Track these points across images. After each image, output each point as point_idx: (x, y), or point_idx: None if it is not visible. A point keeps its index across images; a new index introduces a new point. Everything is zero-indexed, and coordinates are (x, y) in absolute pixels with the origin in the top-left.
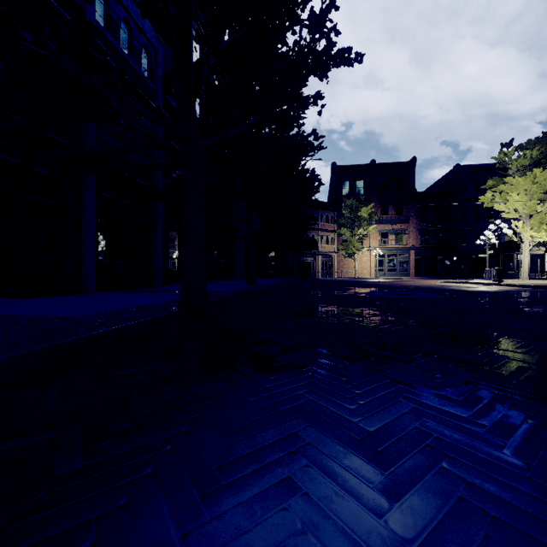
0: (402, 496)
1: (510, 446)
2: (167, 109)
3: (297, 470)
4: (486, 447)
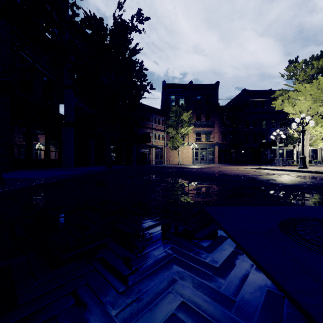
0: None
1: None
2: None
3: None
4: None
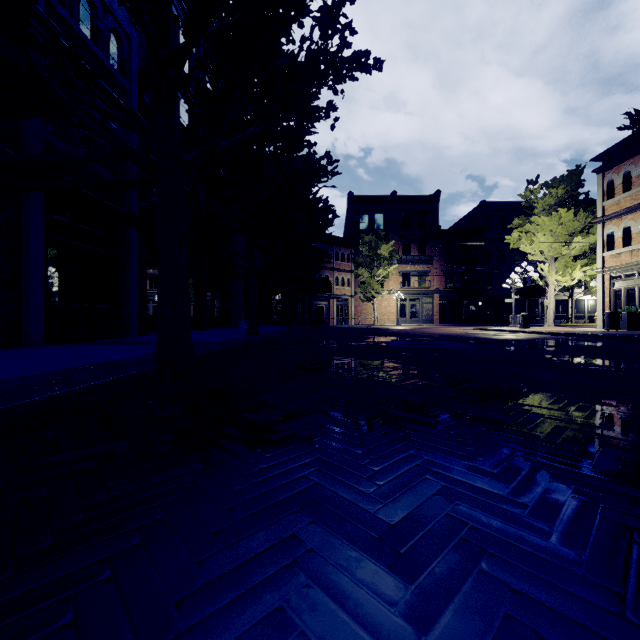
0: (433, 621)
1: (557, 532)
2: (145, 114)
3: (293, 594)
4: (530, 535)
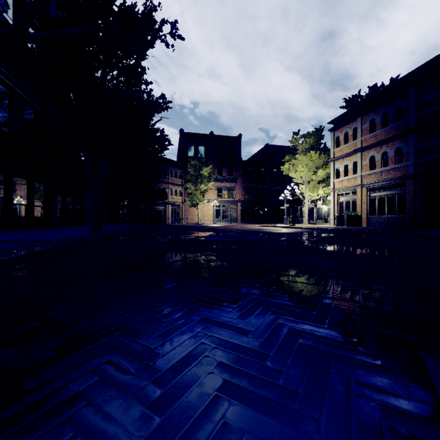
0: None
1: None
2: None
3: None
4: None
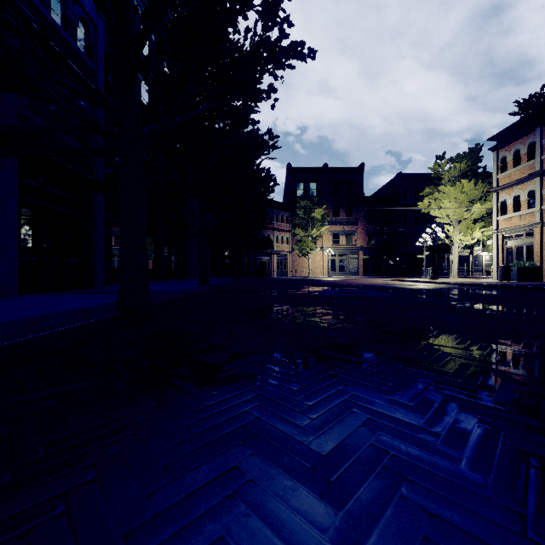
0: None
1: (466, 458)
2: (110, 93)
3: (234, 523)
4: (443, 462)
